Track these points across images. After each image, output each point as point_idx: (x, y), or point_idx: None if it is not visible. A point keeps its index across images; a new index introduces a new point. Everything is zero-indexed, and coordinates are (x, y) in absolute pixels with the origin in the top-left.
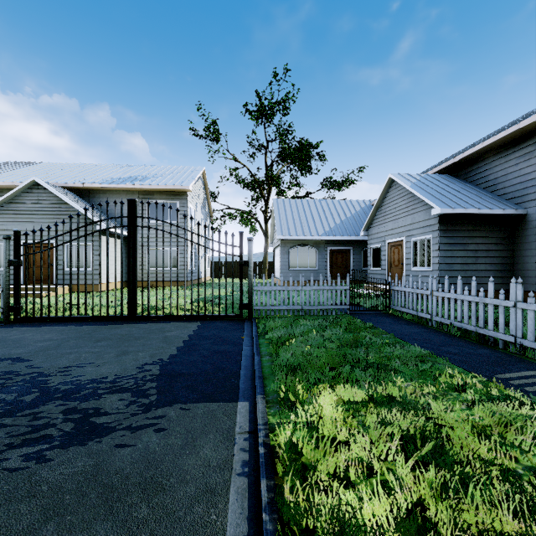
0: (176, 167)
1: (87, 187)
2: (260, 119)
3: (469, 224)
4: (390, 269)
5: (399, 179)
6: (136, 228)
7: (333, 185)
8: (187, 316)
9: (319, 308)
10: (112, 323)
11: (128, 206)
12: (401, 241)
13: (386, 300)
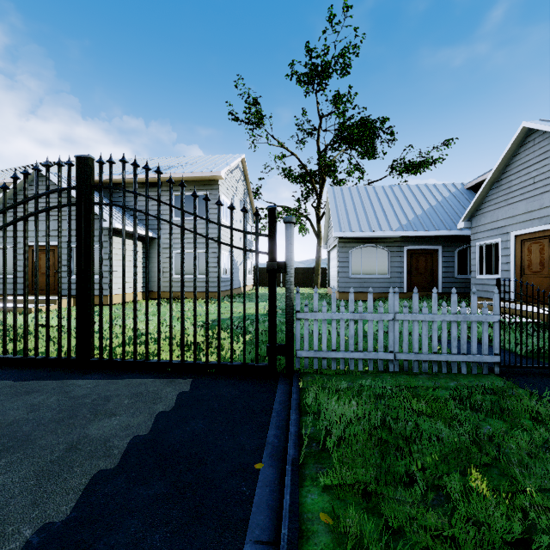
0: (211, 156)
1: (105, 179)
2: (310, 83)
3: None
4: (521, 277)
5: (549, 125)
6: (90, 206)
7: (408, 167)
8: (173, 363)
9: (431, 359)
10: (41, 375)
11: (77, 168)
12: (549, 231)
13: None
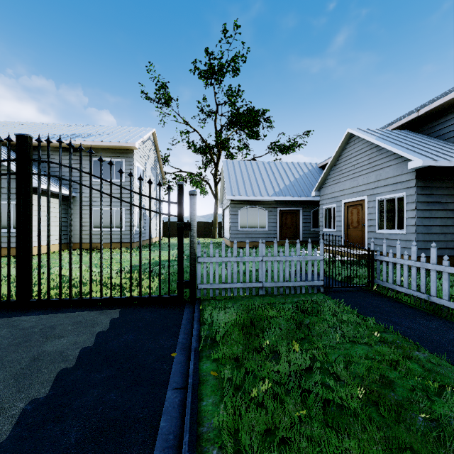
0: (125, 128)
1: None
2: (209, 78)
3: (449, 179)
4: (347, 230)
5: (361, 133)
6: (29, 176)
7: (281, 148)
8: (103, 299)
9: (285, 285)
10: None
11: (17, 144)
12: (362, 201)
13: (369, 273)
